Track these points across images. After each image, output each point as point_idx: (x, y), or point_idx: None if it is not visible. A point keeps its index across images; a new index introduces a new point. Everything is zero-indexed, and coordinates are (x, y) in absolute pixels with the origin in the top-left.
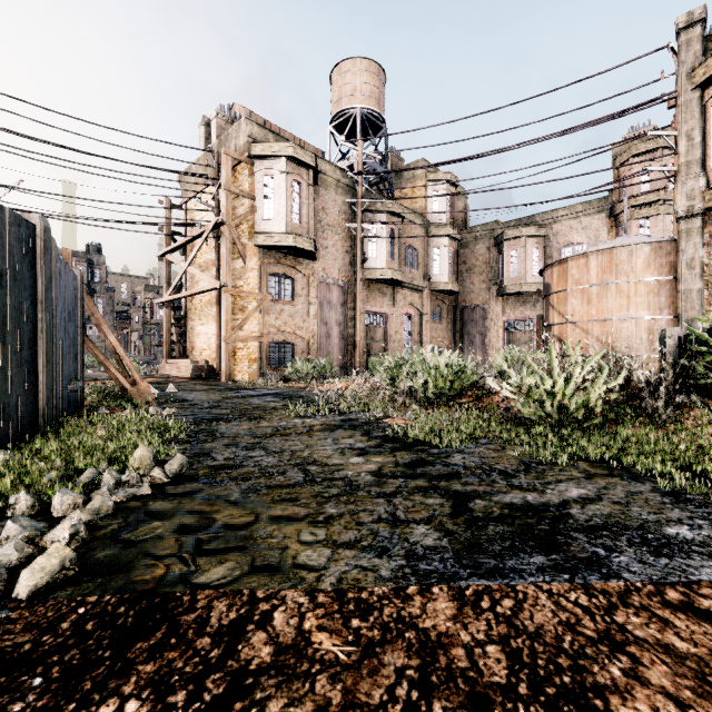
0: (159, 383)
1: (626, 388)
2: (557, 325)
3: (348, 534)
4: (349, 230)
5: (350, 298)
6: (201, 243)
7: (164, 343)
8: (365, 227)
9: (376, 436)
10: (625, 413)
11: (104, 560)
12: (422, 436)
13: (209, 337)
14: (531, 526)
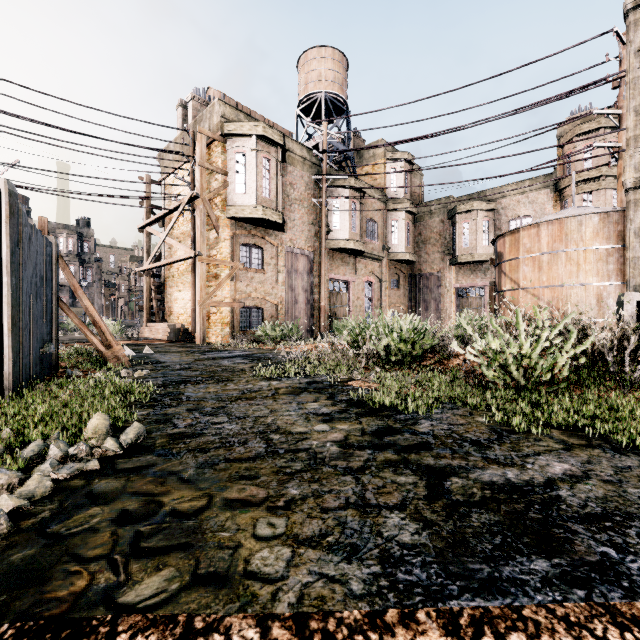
0: (138, 345)
1: (588, 352)
2: (509, 291)
3: (312, 525)
4: (315, 204)
5: (316, 267)
6: (178, 215)
7: (144, 308)
8: (329, 201)
9: (341, 400)
10: (590, 377)
11: (18, 564)
12: (387, 401)
13: (186, 303)
14: (520, 514)
